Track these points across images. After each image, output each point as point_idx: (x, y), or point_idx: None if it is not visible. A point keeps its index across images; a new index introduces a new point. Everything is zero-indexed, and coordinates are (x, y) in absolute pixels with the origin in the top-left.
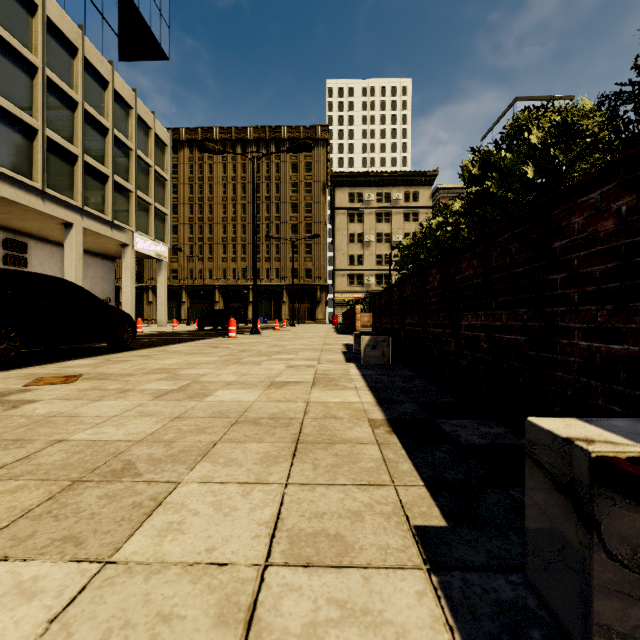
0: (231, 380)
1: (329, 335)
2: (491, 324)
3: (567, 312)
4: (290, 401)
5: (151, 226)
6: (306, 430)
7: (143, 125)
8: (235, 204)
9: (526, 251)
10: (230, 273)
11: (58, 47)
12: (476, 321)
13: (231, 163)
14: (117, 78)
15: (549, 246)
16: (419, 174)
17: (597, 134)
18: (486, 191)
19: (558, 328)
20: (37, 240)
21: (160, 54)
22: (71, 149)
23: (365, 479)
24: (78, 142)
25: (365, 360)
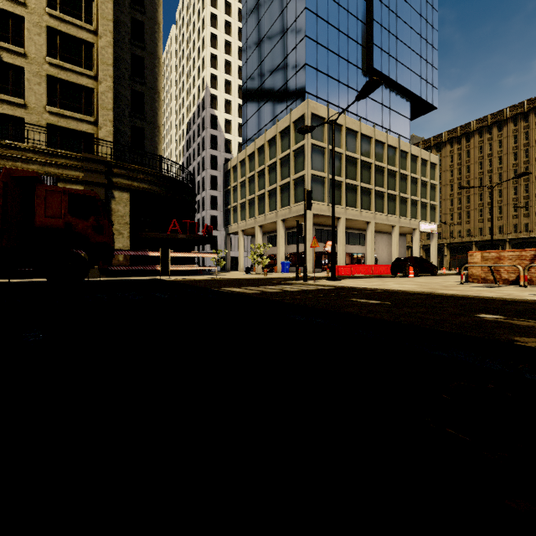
0: None
1: None
2: None
3: None
4: None
5: (427, 215)
6: None
7: (423, 161)
8: (491, 175)
9: None
10: (486, 231)
11: (390, 153)
12: None
13: (487, 144)
14: (412, 147)
15: None
16: None
17: None
18: None
19: None
20: (377, 232)
21: (431, 109)
22: (395, 194)
23: None
24: (397, 189)
25: None
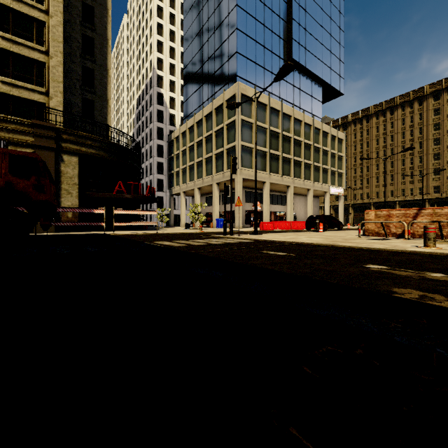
0: None
1: None
2: None
3: None
4: None
5: (336, 181)
6: None
7: (332, 137)
8: (385, 150)
9: None
10: (381, 194)
11: (306, 129)
12: None
13: (382, 124)
14: (323, 125)
15: None
16: None
17: None
18: None
19: None
20: (296, 195)
21: (339, 95)
22: (310, 163)
23: None
24: (312, 159)
25: None
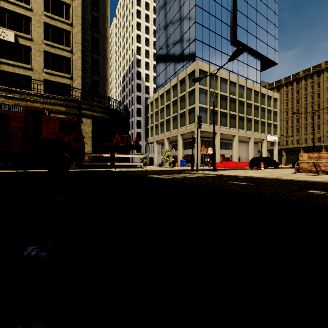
0: None
1: None
2: None
3: None
4: None
5: (272, 131)
6: None
7: (269, 97)
8: (312, 105)
9: None
10: (309, 140)
11: (248, 92)
12: None
13: (310, 85)
14: (261, 89)
15: None
16: None
17: None
18: None
19: None
20: (239, 142)
21: (274, 64)
22: (251, 117)
23: None
24: (252, 115)
25: None
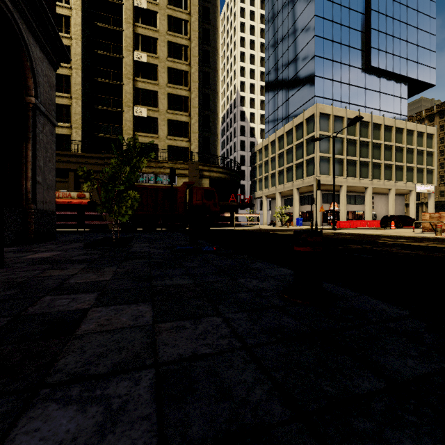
0: None
1: None
2: None
3: None
4: None
5: (424, 178)
6: None
7: (420, 133)
8: None
9: None
10: None
11: (387, 131)
12: None
13: None
14: (407, 124)
15: None
16: None
17: None
18: None
19: None
20: (376, 194)
21: (429, 86)
22: (391, 163)
23: None
24: (393, 159)
25: None
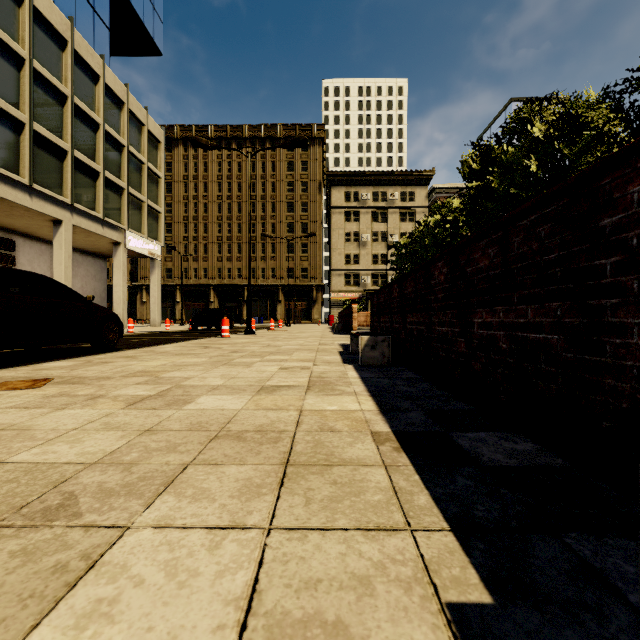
0: (217, 384)
1: (325, 335)
2: (512, 321)
3: (621, 304)
4: (281, 409)
5: (144, 224)
6: (298, 447)
7: (136, 121)
8: (230, 203)
9: (561, 233)
10: (225, 272)
11: (46, 39)
12: (493, 318)
13: (226, 161)
14: (108, 72)
15: (594, 225)
16: (415, 173)
17: (602, 127)
18: (487, 186)
19: (608, 325)
20: (26, 238)
21: (153, 49)
22: (60, 144)
23: (372, 520)
24: (67, 137)
25: (364, 361)
